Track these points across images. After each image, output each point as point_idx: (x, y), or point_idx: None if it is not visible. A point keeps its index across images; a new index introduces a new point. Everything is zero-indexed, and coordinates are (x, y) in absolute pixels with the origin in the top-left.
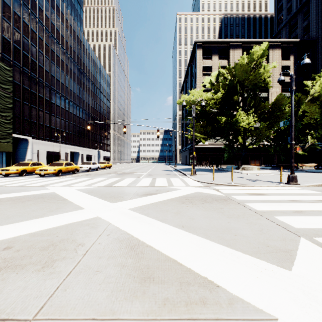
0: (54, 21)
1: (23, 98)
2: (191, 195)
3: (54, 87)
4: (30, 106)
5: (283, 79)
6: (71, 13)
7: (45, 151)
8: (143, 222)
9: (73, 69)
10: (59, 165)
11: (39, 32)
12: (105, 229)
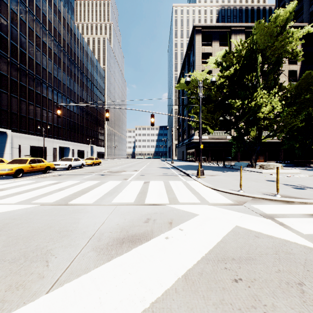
0: (40, 4)
1: (1, 86)
2: (236, 250)
3: (40, 76)
4: (10, 95)
5: None
6: None
7: (28, 146)
8: None
9: (62, 58)
10: (20, 162)
11: (21, 14)
12: None
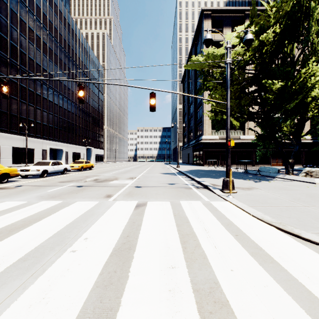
0: None
1: None
2: None
3: (25, 67)
4: None
5: None
6: None
7: (10, 147)
8: None
9: (54, 50)
10: None
11: None
12: None
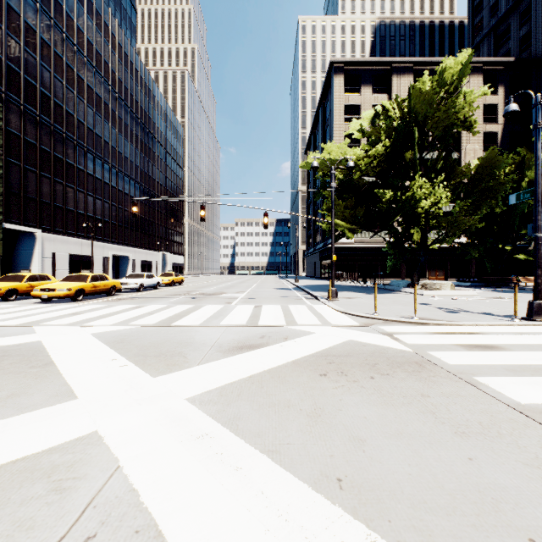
0: (83, 26)
1: (26, 160)
2: (339, 351)
3: (83, 142)
4: (39, 174)
5: (515, 109)
6: (114, 14)
7: (66, 255)
8: (217, 462)
9: (117, 111)
10: (79, 280)
11: (56, 44)
12: (91, 501)
